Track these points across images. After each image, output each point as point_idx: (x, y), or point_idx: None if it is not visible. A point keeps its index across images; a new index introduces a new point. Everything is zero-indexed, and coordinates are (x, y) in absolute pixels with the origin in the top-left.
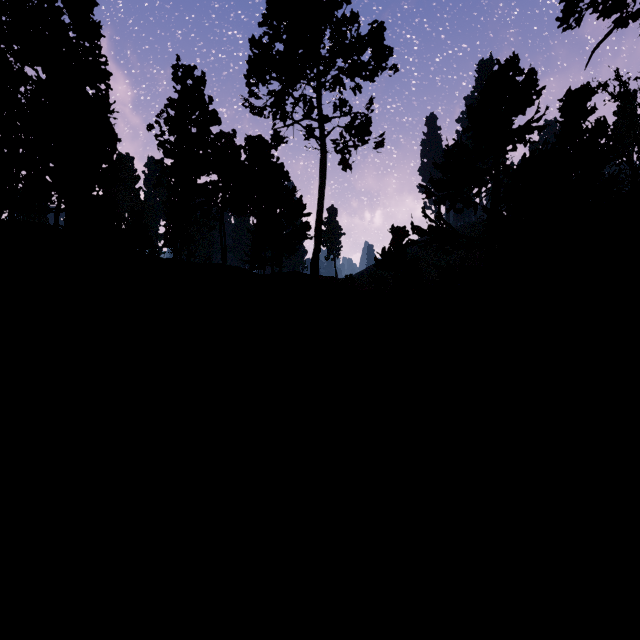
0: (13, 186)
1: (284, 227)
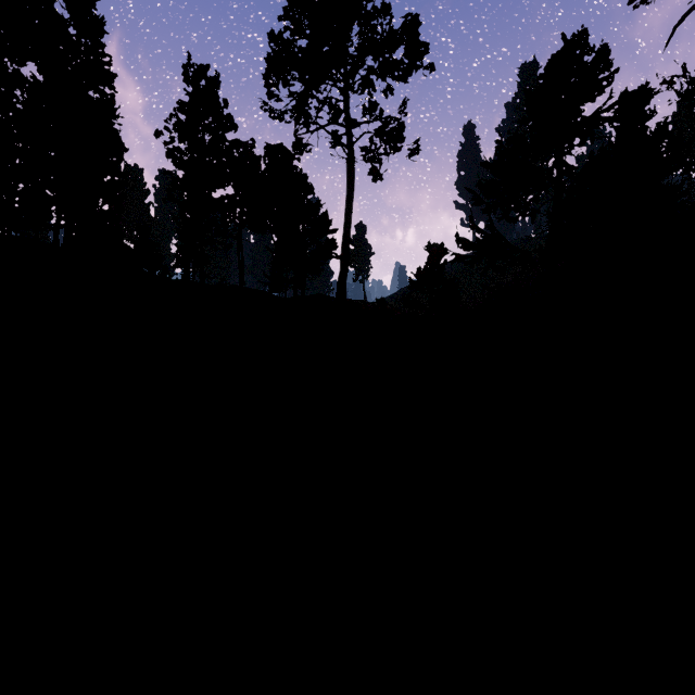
0: (7, 200)
1: (307, 245)
